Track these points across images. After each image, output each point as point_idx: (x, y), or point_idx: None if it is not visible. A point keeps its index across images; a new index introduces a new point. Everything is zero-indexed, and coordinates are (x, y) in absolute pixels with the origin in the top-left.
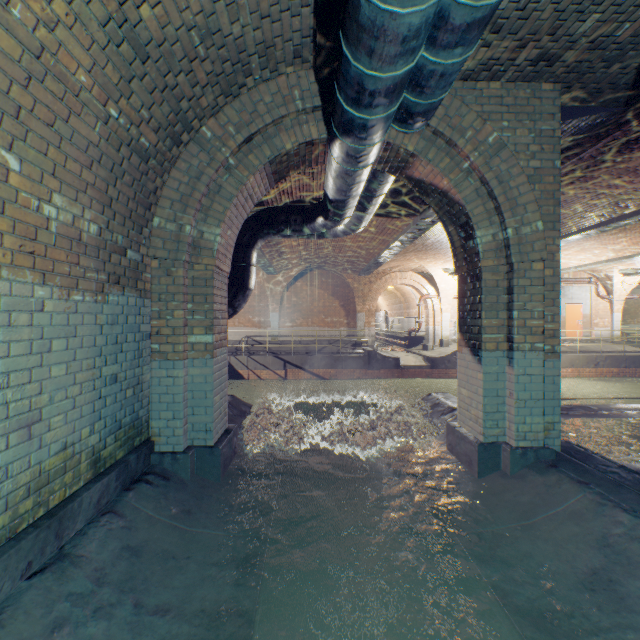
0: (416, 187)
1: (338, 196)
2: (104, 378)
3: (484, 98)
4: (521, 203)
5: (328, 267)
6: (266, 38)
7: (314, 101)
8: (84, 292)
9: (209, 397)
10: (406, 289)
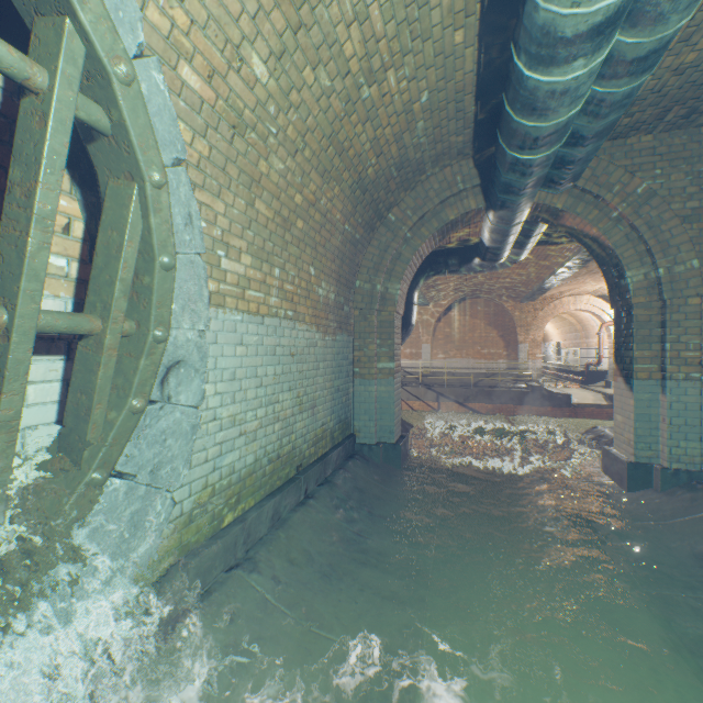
0: (568, 233)
1: (493, 245)
2: (335, 388)
3: (634, 152)
4: (673, 244)
5: (484, 295)
6: (437, 152)
7: (472, 182)
8: (329, 335)
9: (391, 408)
10: (583, 315)
